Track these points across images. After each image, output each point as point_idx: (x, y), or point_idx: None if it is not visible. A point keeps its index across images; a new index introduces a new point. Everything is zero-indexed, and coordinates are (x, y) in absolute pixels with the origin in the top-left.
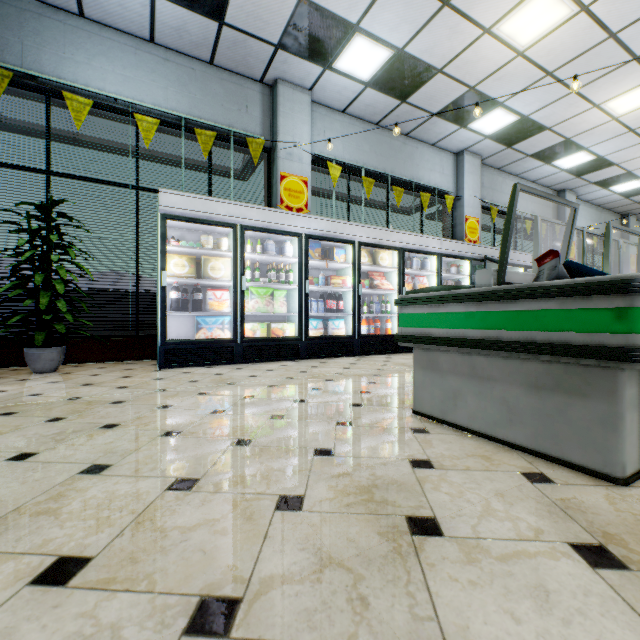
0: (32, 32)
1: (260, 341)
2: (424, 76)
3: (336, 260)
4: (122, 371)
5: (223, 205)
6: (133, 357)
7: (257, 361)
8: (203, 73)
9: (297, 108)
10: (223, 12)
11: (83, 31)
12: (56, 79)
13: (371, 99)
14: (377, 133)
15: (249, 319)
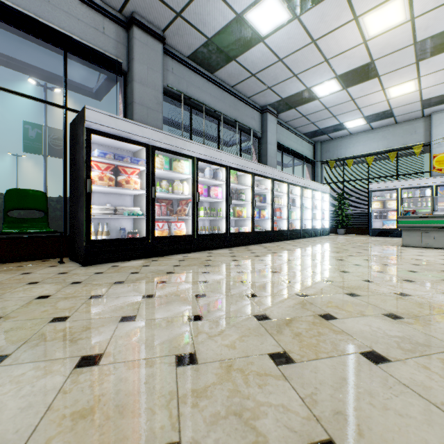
0: (339, 146)
1: None
2: None
3: None
4: (358, 236)
5: (391, 183)
6: (366, 234)
7: None
8: (393, 129)
9: None
10: (392, 115)
11: (351, 138)
12: (344, 157)
13: None
14: None
15: None
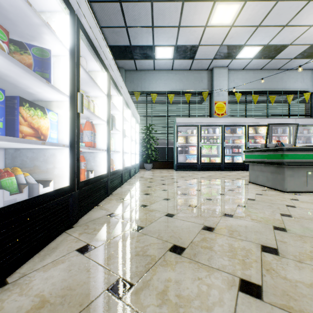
0: (143, 79)
1: (206, 163)
2: (281, 48)
3: (237, 133)
4: (166, 171)
5: (194, 119)
6: (167, 168)
7: (205, 170)
8: (187, 74)
9: (221, 75)
10: (194, 57)
11: (154, 74)
12: (149, 90)
13: (255, 62)
14: (261, 73)
15: (202, 156)
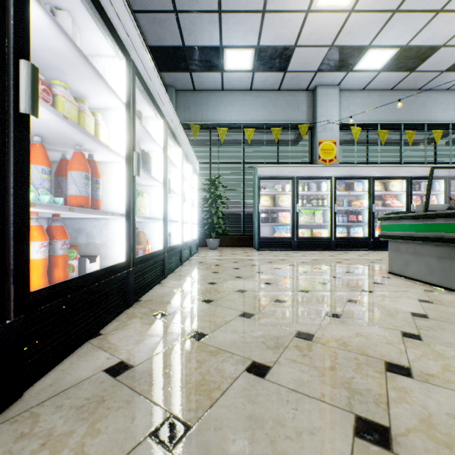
0: (205, 105)
1: (306, 239)
2: (428, 53)
3: (356, 190)
4: (242, 251)
5: (287, 168)
6: (242, 245)
7: (305, 250)
8: (274, 96)
9: (329, 99)
10: (286, 67)
11: (223, 97)
12: (214, 122)
13: (384, 77)
14: (391, 96)
15: (300, 227)
